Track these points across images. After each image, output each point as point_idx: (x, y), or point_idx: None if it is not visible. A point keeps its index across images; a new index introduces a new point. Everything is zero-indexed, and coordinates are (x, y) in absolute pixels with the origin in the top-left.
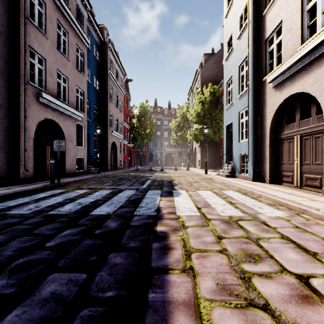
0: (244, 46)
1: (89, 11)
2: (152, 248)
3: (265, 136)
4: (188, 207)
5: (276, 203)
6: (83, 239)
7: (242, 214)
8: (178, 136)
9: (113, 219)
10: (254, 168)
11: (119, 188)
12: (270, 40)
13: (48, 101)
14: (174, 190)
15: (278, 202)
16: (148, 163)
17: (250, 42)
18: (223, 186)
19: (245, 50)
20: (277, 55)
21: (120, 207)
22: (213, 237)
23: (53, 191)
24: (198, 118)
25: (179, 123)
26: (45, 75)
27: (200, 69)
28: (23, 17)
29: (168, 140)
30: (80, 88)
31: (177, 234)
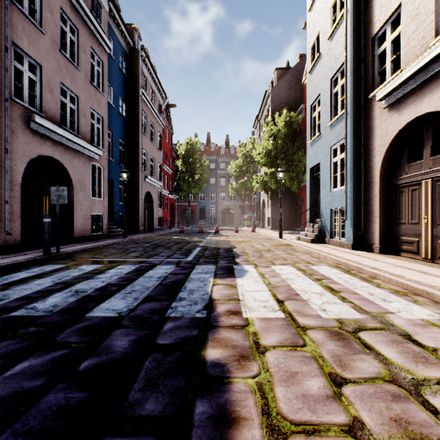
0: (338, 48)
1: (112, 1)
2: (192, 419)
3: (372, 182)
4: (261, 300)
5: (407, 290)
6: (47, 388)
7: (360, 316)
8: (239, 184)
9: (125, 329)
10: (355, 230)
11: (150, 262)
12: (380, 37)
13: (45, 129)
14: (235, 264)
15: (411, 288)
16: (198, 222)
17: (349, 41)
18: (310, 258)
19: (340, 55)
20: (392, 59)
21: (145, 299)
22: (323, 378)
23: (45, 267)
24: (268, 159)
25: (241, 167)
26: (40, 90)
27: (271, 90)
28: None
29: (226, 191)
30: (97, 113)
31: (247, 371)
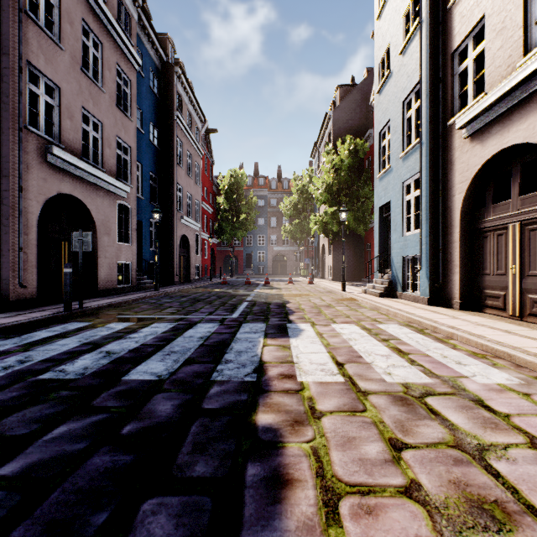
0: (412, 65)
1: (141, 8)
2: (244, 480)
3: (451, 225)
4: (318, 362)
5: (487, 352)
6: (90, 451)
7: (429, 380)
8: (294, 225)
9: (167, 393)
10: (431, 281)
11: (189, 319)
12: (460, 53)
13: (64, 162)
14: (289, 322)
15: (491, 350)
16: (244, 271)
17: (425, 57)
18: (377, 315)
19: (414, 73)
20: (474, 79)
21: (186, 362)
22: (382, 443)
23: (67, 325)
24: (329, 195)
25: (296, 204)
26: (58, 116)
27: (332, 112)
28: (15, 9)
29: (278, 233)
30: (125, 142)
31: (301, 436)
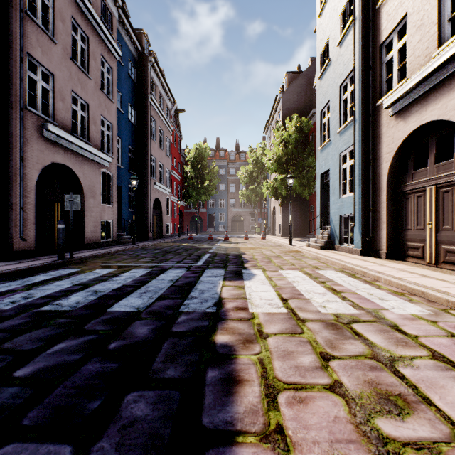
0: (347, 55)
1: (121, 8)
2: (205, 380)
3: (379, 188)
4: (266, 299)
5: (405, 291)
6: (85, 360)
7: (356, 311)
8: (250, 190)
9: (144, 320)
10: (363, 236)
11: (161, 266)
12: (387, 45)
13: (57, 137)
14: (244, 269)
15: (409, 289)
16: (207, 229)
17: (357, 49)
18: (318, 263)
19: (349, 62)
20: (398, 67)
21: (159, 298)
22: (314, 355)
23: (61, 270)
24: (279, 164)
25: (251, 172)
26: (53, 98)
27: (282, 94)
28: (17, 9)
29: (236, 197)
30: (107, 120)
31: (250, 350)
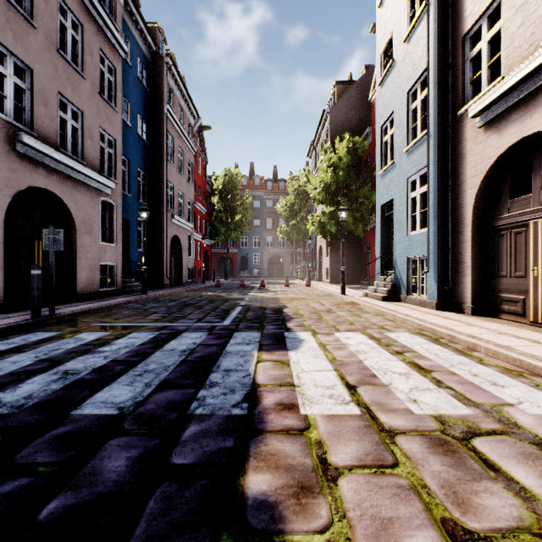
0: (418, 52)
1: None
2: None
3: (462, 223)
4: (324, 385)
5: (521, 369)
6: None
7: (467, 410)
8: (290, 227)
9: (126, 436)
10: (440, 284)
11: (173, 327)
12: (472, 36)
13: (37, 152)
14: (287, 331)
15: (527, 366)
16: (239, 274)
17: (432, 42)
18: (384, 321)
19: (420, 61)
20: (489, 63)
21: (160, 385)
22: (434, 531)
23: (30, 335)
24: (327, 194)
25: (292, 205)
26: (30, 101)
27: (330, 109)
28: None
29: (274, 235)
30: (109, 134)
31: (311, 518)
